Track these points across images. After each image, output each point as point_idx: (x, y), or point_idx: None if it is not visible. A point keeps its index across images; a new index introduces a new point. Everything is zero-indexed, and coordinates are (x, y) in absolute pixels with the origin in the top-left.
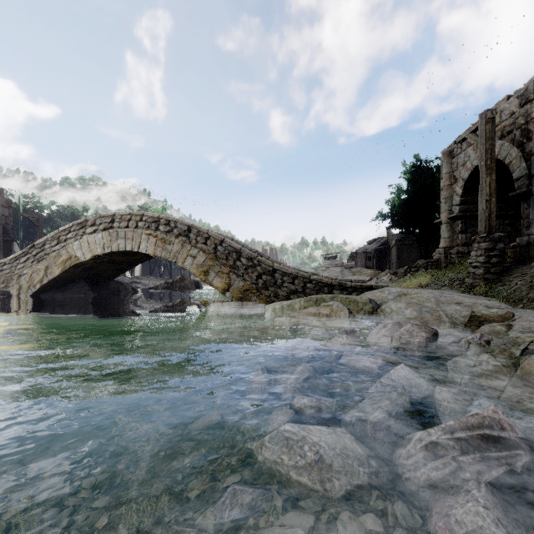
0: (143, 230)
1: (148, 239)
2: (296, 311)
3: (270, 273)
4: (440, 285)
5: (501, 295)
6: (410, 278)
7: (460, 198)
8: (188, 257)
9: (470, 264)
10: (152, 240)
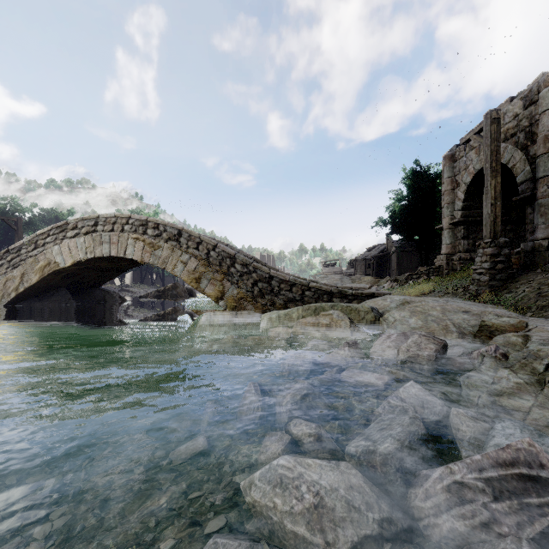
0: (129, 234)
1: (135, 244)
2: (294, 321)
3: (267, 280)
4: (444, 293)
5: (509, 303)
6: (412, 285)
7: (463, 203)
8: (179, 263)
9: (474, 270)
10: (139, 245)
